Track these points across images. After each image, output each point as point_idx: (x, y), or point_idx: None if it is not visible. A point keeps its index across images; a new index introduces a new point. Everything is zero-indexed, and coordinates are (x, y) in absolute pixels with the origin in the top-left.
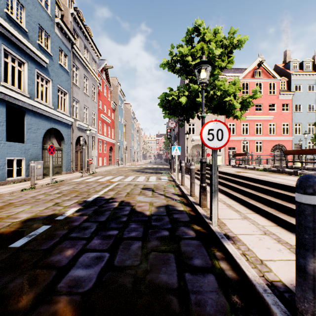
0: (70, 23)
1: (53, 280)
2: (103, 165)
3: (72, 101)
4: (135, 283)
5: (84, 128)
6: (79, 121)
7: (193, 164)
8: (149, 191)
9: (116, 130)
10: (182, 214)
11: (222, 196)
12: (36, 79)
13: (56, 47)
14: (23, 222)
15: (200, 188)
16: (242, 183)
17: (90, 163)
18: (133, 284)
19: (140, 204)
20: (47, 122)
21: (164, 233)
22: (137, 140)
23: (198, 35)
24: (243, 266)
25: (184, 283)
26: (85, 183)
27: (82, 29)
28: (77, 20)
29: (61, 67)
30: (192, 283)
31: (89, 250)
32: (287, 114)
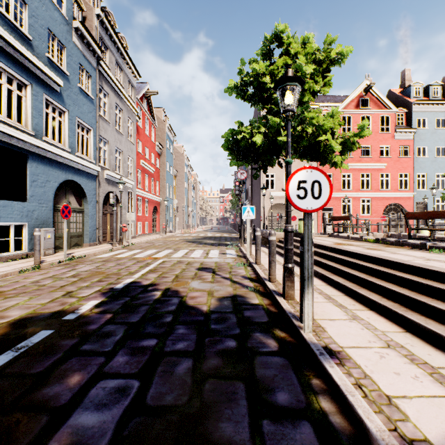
0: (95, 30)
1: (39, 435)
2: (144, 233)
3: (98, 141)
4: (177, 441)
5: (115, 180)
6: (108, 170)
7: (273, 233)
8: (209, 273)
9: (162, 183)
10: (257, 311)
11: (316, 282)
12: (44, 109)
13: (74, 63)
14: (12, 324)
15: (284, 271)
16: (346, 262)
17: (124, 231)
18: (174, 442)
19: (194, 293)
20: (60, 171)
21: (229, 344)
22: (192, 198)
23: (280, 46)
24: (359, 409)
25: (261, 441)
26: (115, 260)
27: (112, 38)
28: (106, 26)
29: (83, 92)
30: (274, 441)
31: (108, 374)
32: (406, 160)
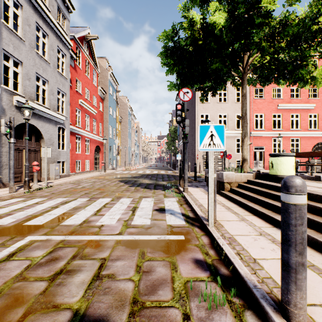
0: None
1: None
2: (84, 171)
3: None
4: None
5: (35, 111)
6: (22, 97)
7: None
8: None
9: (105, 125)
10: None
11: None
12: None
13: None
14: None
15: None
16: None
17: (34, 170)
18: None
19: None
20: None
21: None
22: (135, 141)
23: None
24: None
25: None
26: None
27: None
28: None
29: None
30: None
31: None
32: None
